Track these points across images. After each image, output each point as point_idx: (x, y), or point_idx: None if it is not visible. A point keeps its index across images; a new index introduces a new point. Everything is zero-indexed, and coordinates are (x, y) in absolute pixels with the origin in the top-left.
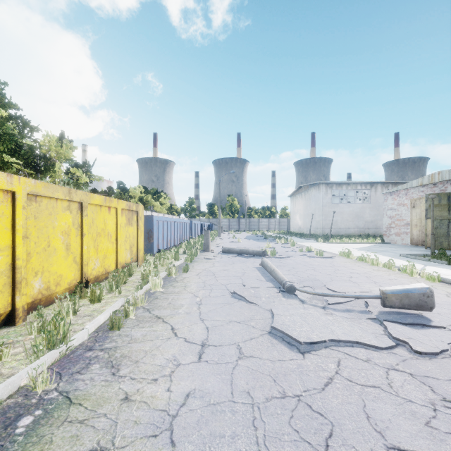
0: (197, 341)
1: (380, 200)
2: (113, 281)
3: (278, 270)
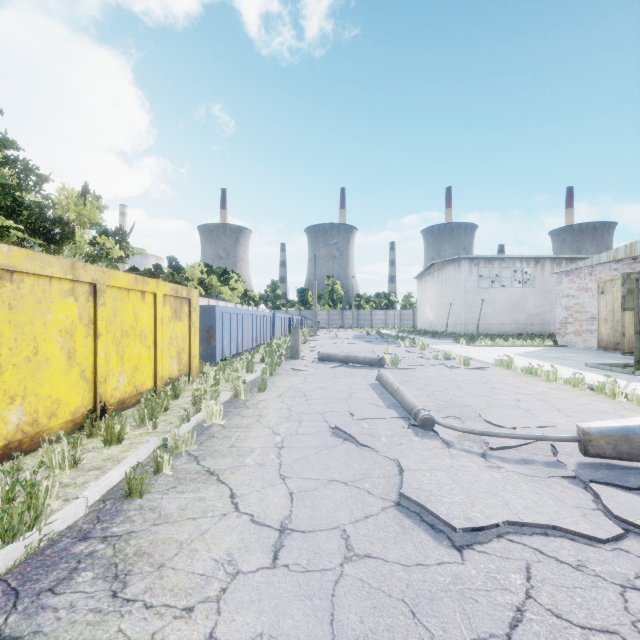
0: (272, 521)
1: (549, 283)
2: (147, 407)
3: (404, 388)
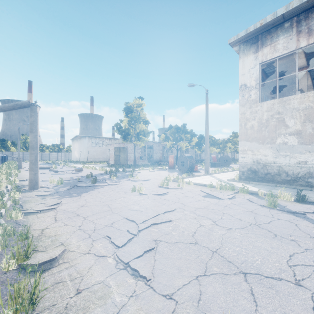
0: None
1: None
2: None
3: None
